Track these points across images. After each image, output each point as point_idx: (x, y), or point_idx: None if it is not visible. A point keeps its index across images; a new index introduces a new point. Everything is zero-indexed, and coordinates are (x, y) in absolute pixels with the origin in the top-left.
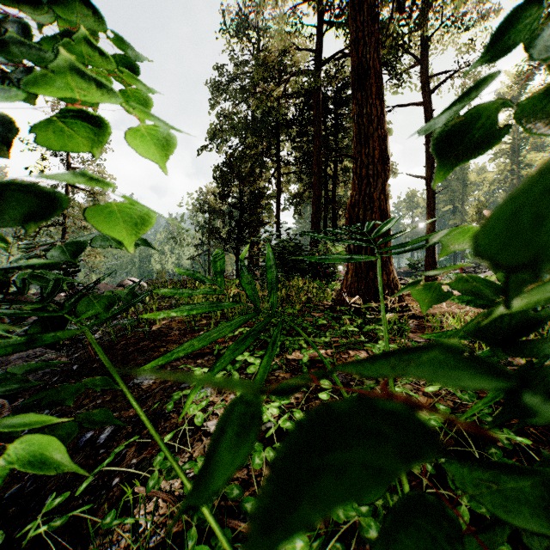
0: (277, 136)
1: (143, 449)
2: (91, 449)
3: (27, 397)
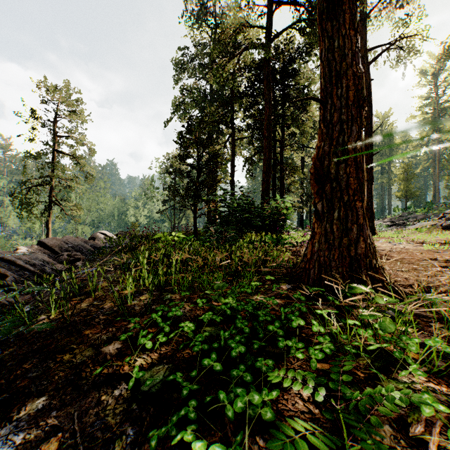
0: (231, 105)
1: None
2: None
3: None
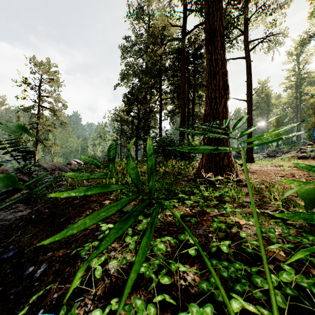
0: (159, 77)
1: (63, 285)
2: (30, 281)
3: (3, 235)
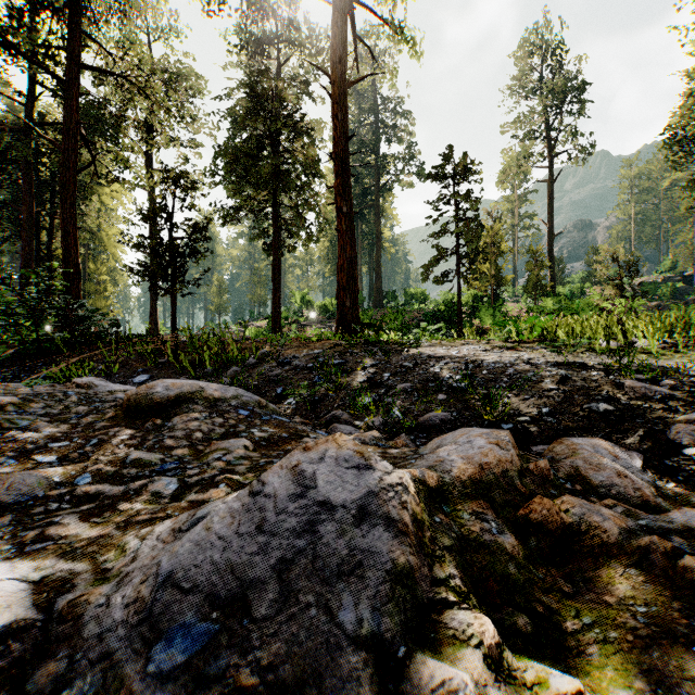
0: None
1: None
2: None
3: None
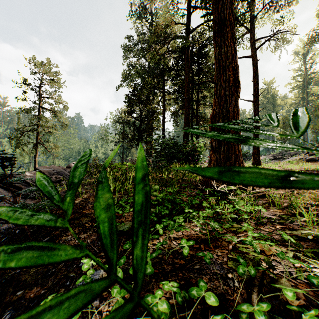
0: (163, 76)
1: None
2: None
3: None
